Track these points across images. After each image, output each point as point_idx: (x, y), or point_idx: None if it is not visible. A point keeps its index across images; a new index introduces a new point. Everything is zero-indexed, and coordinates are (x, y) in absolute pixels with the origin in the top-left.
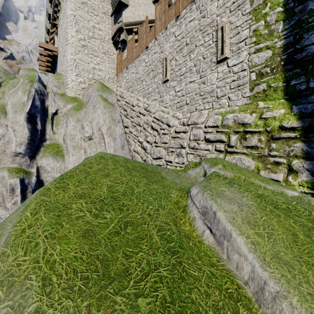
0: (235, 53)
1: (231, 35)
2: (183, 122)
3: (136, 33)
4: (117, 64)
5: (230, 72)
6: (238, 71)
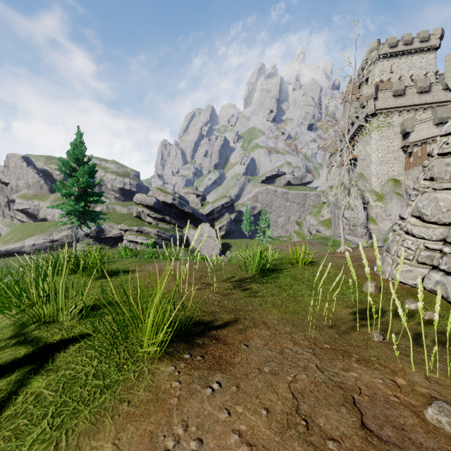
0: None
1: None
2: None
3: (419, 146)
4: (404, 163)
5: None
6: None
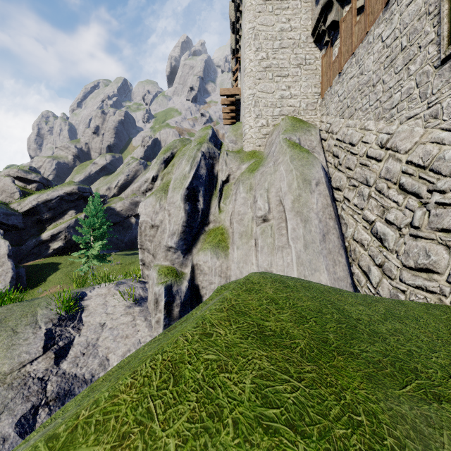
0: None
1: None
2: None
3: None
4: (321, 74)
5: None
6: None
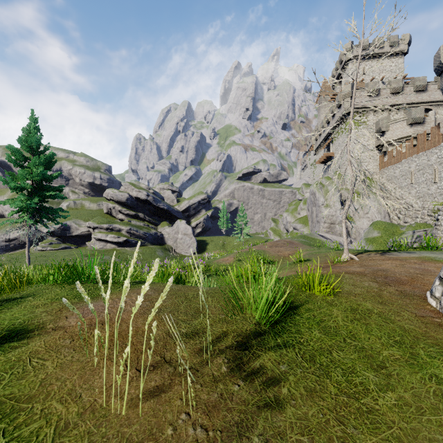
0: (439, 181)
1: (438, 174)
2: (419, 206)
3: (394, 145)
4: (379, 162)
5: (438, 188)
6: (440, 189)
